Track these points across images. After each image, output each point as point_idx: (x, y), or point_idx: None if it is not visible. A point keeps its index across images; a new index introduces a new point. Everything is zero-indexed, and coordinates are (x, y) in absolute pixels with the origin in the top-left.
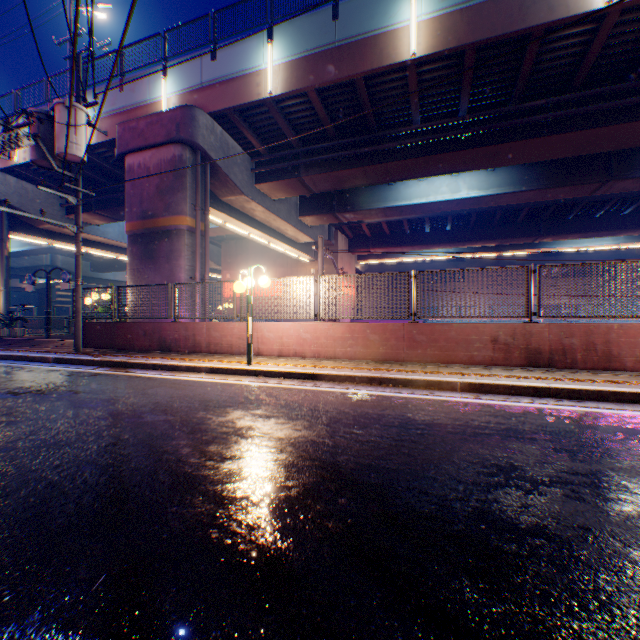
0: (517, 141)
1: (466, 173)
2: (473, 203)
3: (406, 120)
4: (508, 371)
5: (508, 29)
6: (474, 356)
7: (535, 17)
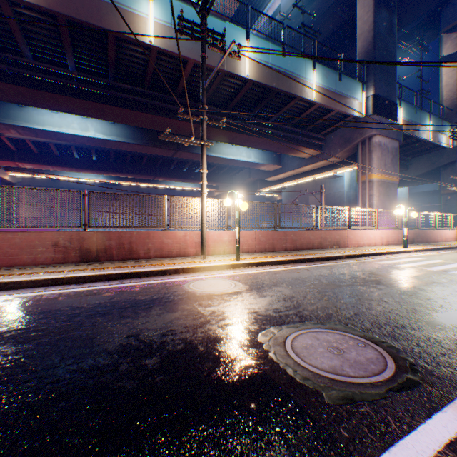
0: (116, 107)
1: (95, 119)
2: (102, 143)
3: (20, 51)
4: (61, 267)
5: (91, 21)
6: (39, 258)
7: (110, 24)
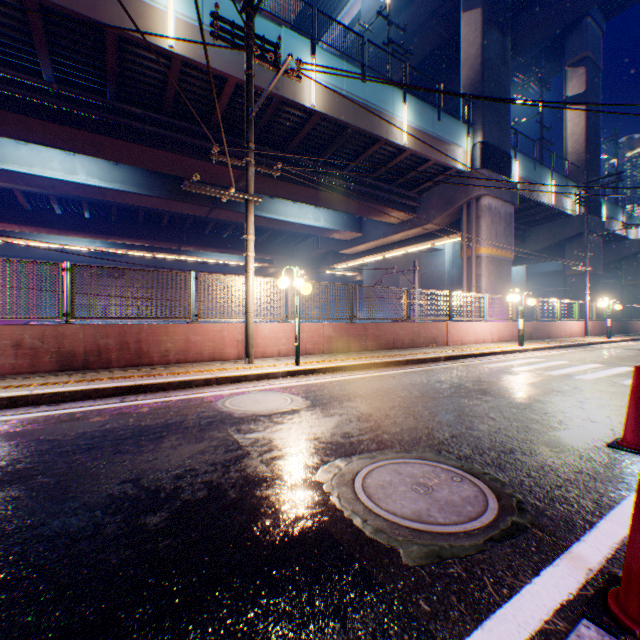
0: (119, 139)
1: (87, 157)
2: (99, 193)
3: None
4: (27, 379)
5: (78, 8)
6: None
7: (108, 16)
